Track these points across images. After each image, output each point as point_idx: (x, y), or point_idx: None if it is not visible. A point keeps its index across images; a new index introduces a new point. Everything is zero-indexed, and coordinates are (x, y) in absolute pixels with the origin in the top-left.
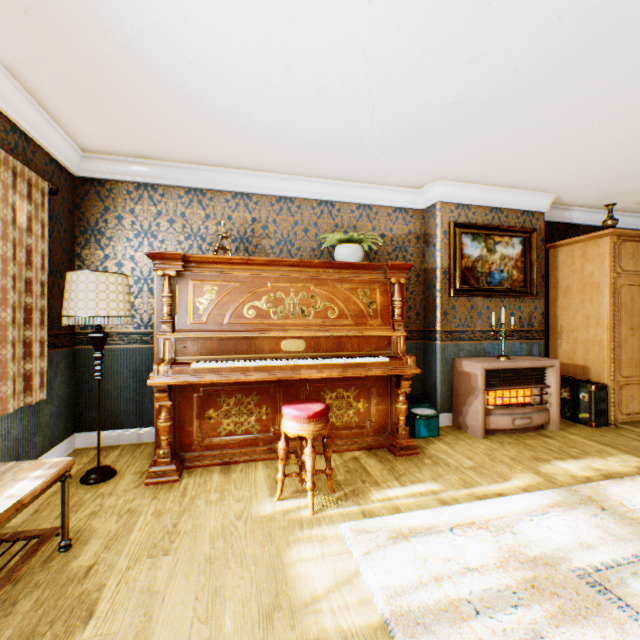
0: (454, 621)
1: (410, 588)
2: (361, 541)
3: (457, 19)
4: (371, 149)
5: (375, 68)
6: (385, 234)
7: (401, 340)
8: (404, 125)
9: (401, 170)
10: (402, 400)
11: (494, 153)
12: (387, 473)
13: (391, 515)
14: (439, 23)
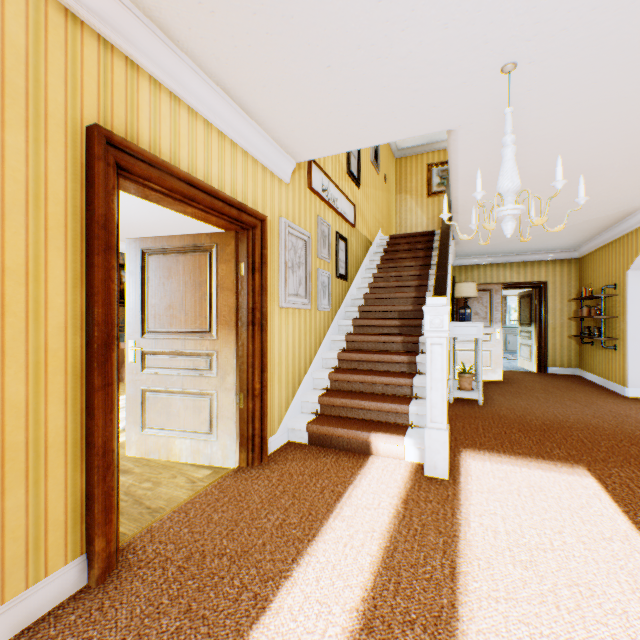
0: None
1: None
2: None
3: None
4: None
5: None
6: None
7: None
8: None
9: None
10: None
11: (137, 236)
12: None
13: None
14: None
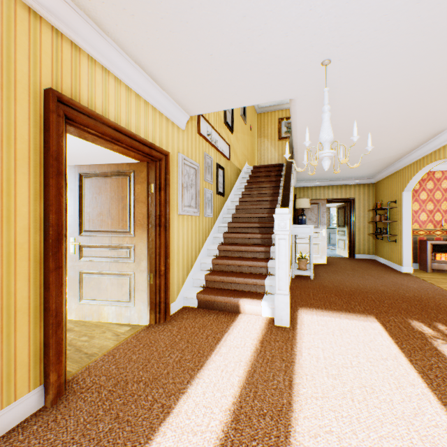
0: None
1: None
2: None
3: None
4: None
5: None
6: None
7: None
8: None
9: None
10: None
11: (74, 163)
12: None
13: None
14: None
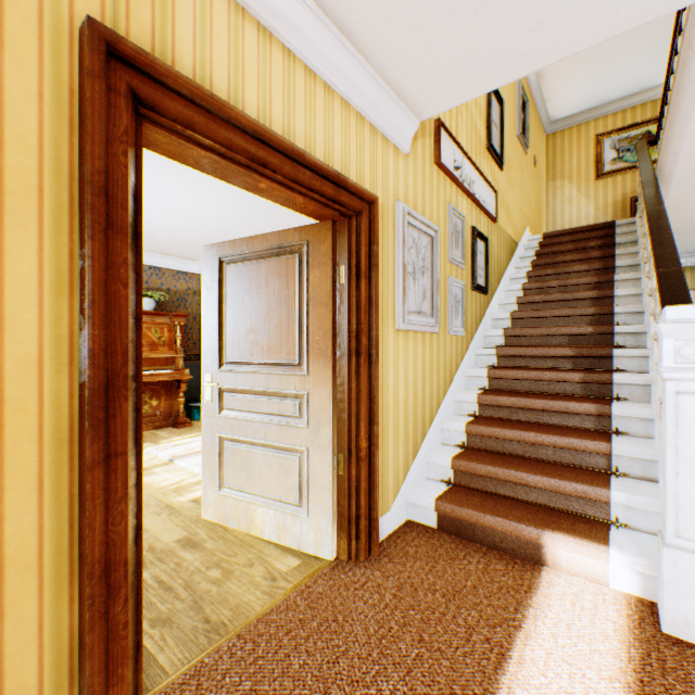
0: (197, 454)
1: (181, 452)
2: (159, 450)
3: (204, 222)
4: (162, 242)
5: (166, 222)
6: (172, 288)
7: (182, 360)
8: (183, 239)
9: (183, 252)
10: (183, 395)
11: None
12: (173, 434)
13: (174, 442)
14: (196, 221)
